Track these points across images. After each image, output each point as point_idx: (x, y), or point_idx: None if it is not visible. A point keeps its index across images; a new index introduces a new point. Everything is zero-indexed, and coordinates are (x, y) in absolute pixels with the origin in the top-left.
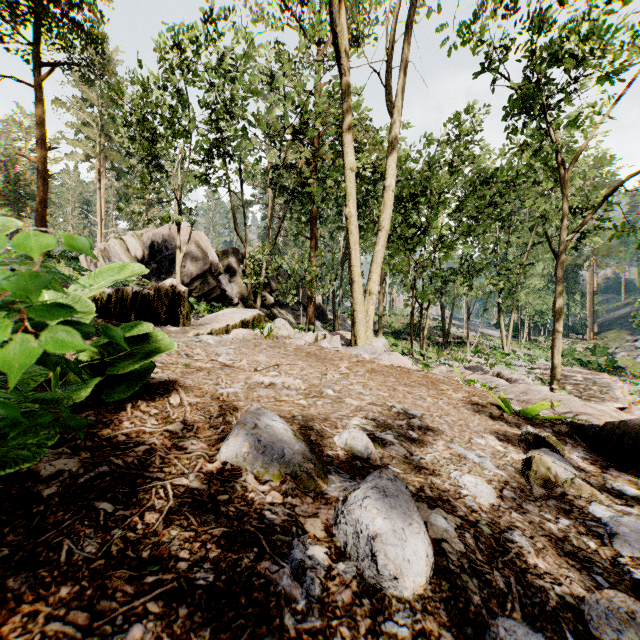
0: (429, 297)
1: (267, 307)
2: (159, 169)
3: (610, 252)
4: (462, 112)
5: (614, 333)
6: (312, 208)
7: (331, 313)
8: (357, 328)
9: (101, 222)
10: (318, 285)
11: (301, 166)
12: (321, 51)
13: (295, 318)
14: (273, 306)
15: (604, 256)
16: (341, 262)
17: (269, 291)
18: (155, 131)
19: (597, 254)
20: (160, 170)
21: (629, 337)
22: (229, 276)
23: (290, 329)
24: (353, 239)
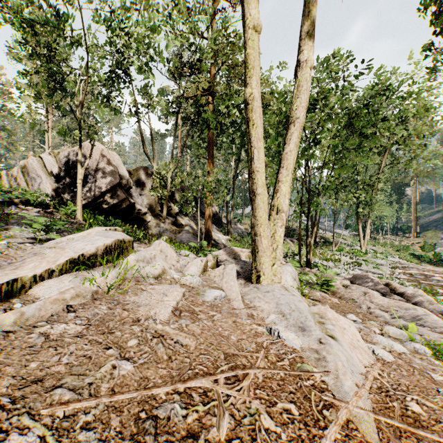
0: (325, 210)
1: (172, 215)
2: (62, 88)
3: (429, 174)
4: (332, 56)
5: (431, 233)
6: (209, 134)
7: (225, 219)
8: (260, 259)
9: (48, 149)
10: (216, 197)
11: (199, 96)
12: (217, 3)
13: (196, 224)
14: (178, 214)
15: (424, 176)
16: (233, 179)
17: (175, 202)
18: (51, 45)
19: (419, 175)
20: (63, 89)
21: (442, 236)
22: (140, 190)
23: (171, 255)
24: (255, 133)
